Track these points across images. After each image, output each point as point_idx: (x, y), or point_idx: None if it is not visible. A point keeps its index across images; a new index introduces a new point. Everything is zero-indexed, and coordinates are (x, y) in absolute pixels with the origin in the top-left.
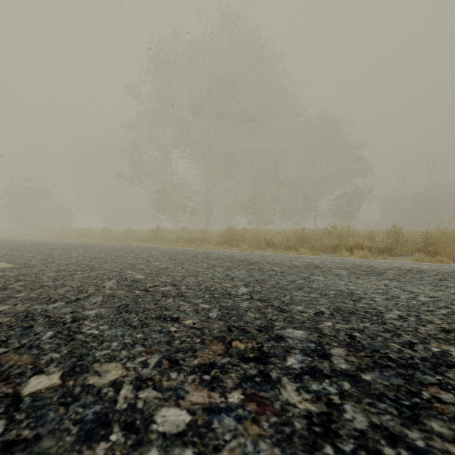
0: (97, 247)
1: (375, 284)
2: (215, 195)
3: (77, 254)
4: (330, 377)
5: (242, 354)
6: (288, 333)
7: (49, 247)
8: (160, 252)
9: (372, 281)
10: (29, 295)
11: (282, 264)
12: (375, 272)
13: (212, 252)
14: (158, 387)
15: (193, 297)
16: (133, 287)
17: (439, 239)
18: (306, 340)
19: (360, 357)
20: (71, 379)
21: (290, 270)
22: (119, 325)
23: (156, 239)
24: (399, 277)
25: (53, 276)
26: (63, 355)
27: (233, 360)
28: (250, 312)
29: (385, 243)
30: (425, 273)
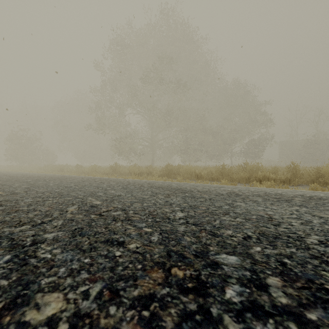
0: (70, 178)
1: (288, 209)
2: (158, 140)
3: (53, 184)
4: (273, 315)
5: (180, 283)
6: (222, 258)
7: (34, 178)
8: (116, 183)
9: (285, 207)
10: (4, 218)
11: (209, 192)
12: (284, 199)
13: (155, 183)
14: (94, 327)
15: (138, 221)
16: (90, 212)
17: (328, 173)
18: (241, 268)
19: (298, 289)
20: (9, 313)
21: (216, 197)
22: (71, 248)
23: (114, 172)
24: (305, 203)
25: (29, 201)
26: (11, 282)
27: (172, 291)
28: (187, 236)
29: (286, 176)
30: (324, 200)
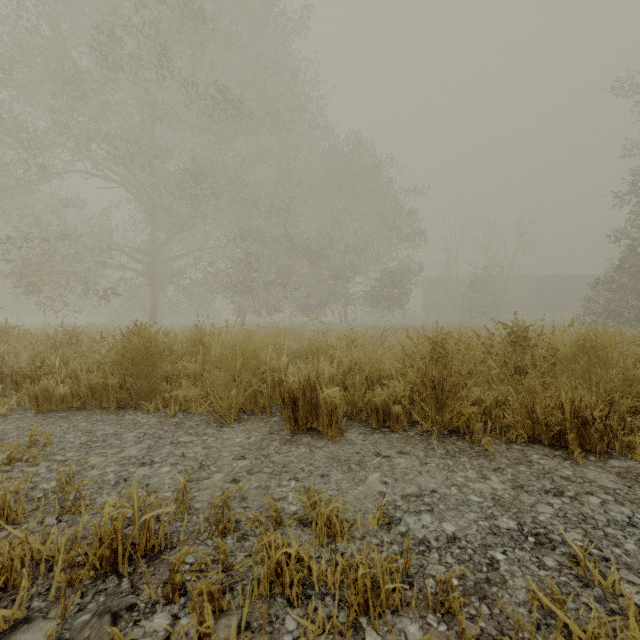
0: None
1: None
2: (170, 258)
3: None
4: None
5: None
6: None
7: None
8: None
9: None
10: None
11: None
12: None
13: None
14: None
15: None
16: None
17: None
18: None
19: None
20: None
21: None
22: None
23: None
24: None
25: None
26: None
27: None
28: None
29: None
30: None
